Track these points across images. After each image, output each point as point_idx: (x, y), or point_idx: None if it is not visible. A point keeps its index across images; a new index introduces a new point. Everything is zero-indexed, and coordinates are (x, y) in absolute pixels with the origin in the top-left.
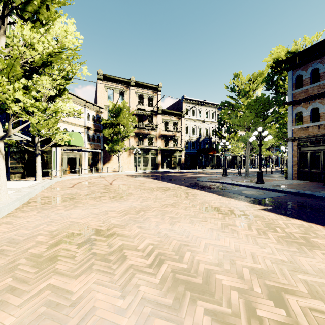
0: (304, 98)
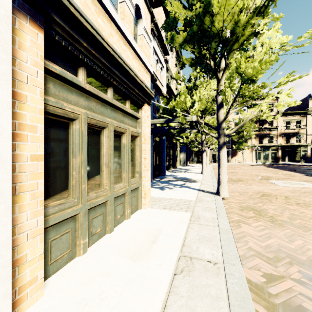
0: None
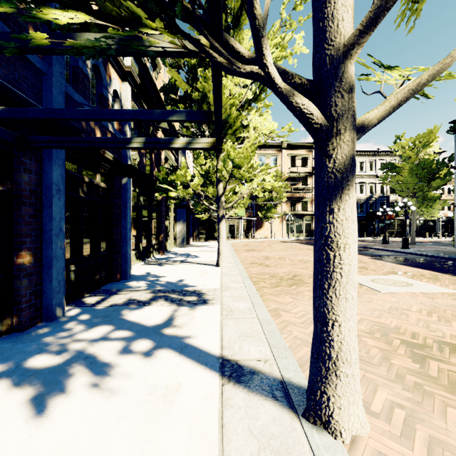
0: None
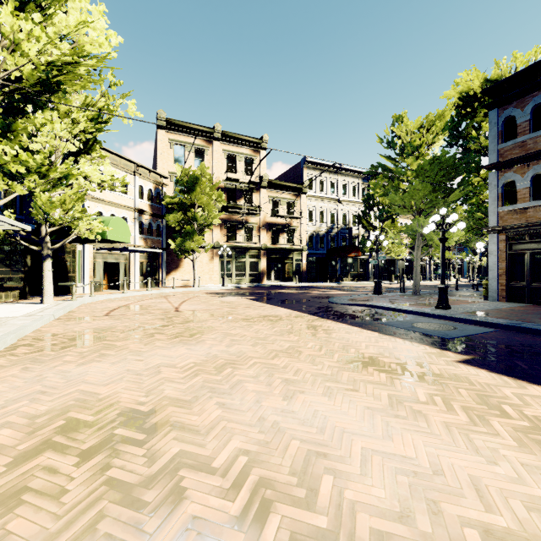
0: (520, 158)
